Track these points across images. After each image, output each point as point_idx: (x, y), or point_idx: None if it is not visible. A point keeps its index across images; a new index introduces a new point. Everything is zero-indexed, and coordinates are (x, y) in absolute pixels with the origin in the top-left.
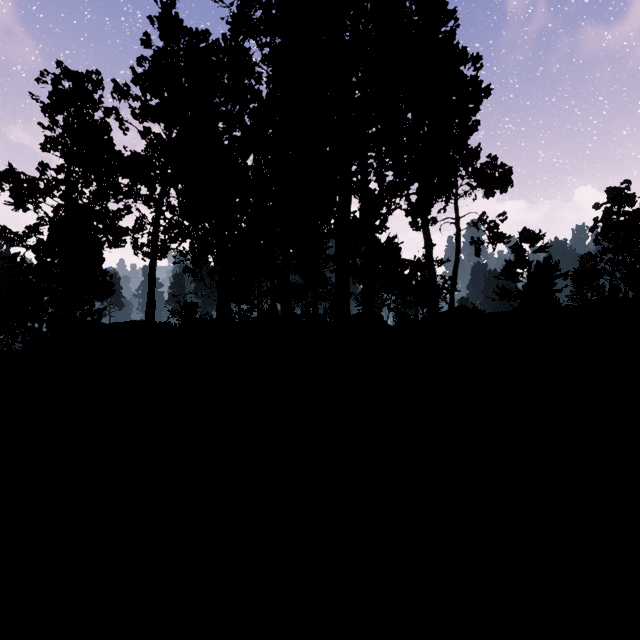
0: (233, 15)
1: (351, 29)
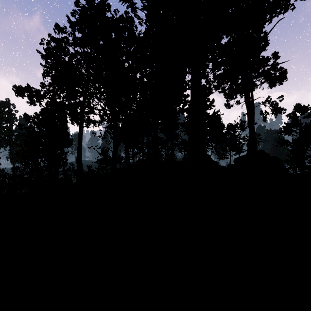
0: None
1: None
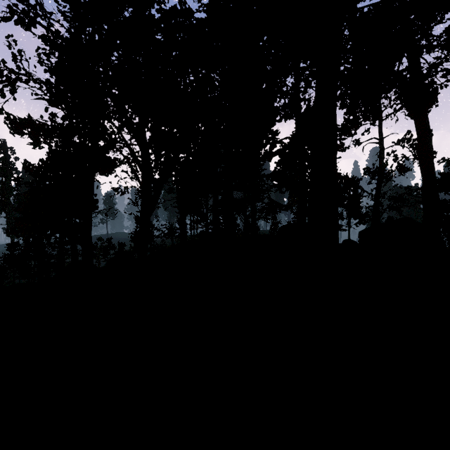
0: None
1: None
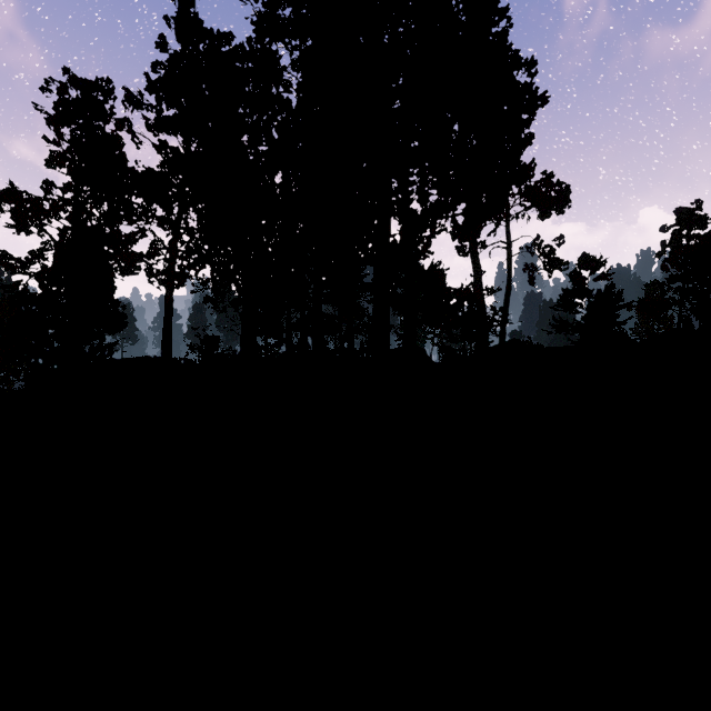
0: (259, 14)
1: (391, 31)
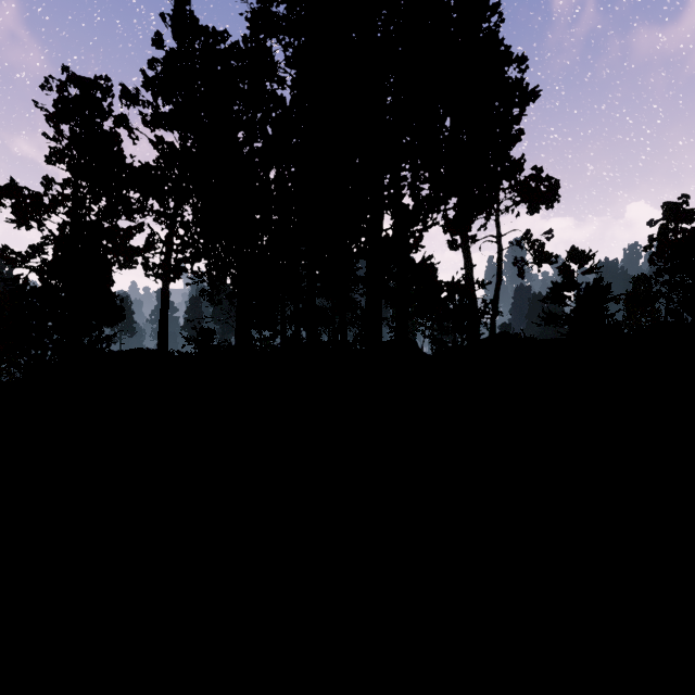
0: (253, 11)
1: (383, 30)
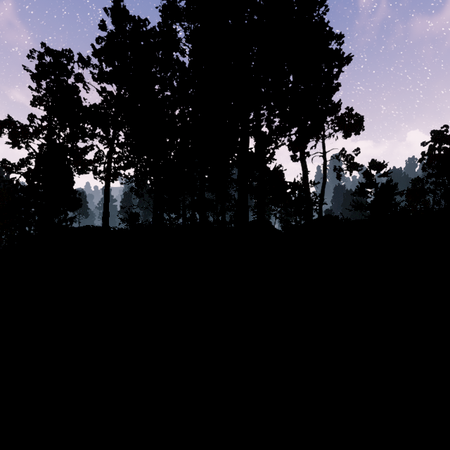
0: (164, 5)
1: (249, 18)
